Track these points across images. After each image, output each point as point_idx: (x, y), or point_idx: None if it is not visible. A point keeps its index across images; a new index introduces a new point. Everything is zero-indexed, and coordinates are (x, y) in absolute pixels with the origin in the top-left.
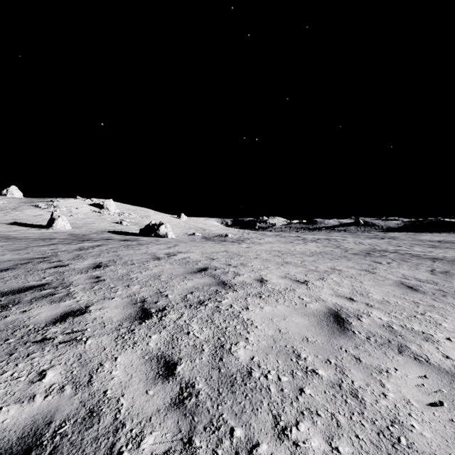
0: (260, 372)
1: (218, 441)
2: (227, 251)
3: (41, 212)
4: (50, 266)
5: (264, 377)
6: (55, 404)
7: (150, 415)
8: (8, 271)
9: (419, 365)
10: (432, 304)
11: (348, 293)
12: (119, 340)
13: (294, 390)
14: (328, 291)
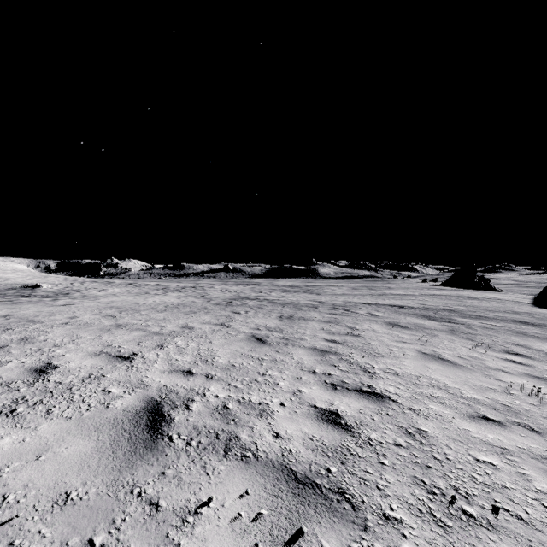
0: None
1: None
2: (11, 315)
3: None
4: None
5: None
6: None
7: None
8: None
9: (245, 468)
10: (275, 358)
11: (189, 364)
12: None
13: None
14: (161, 366)
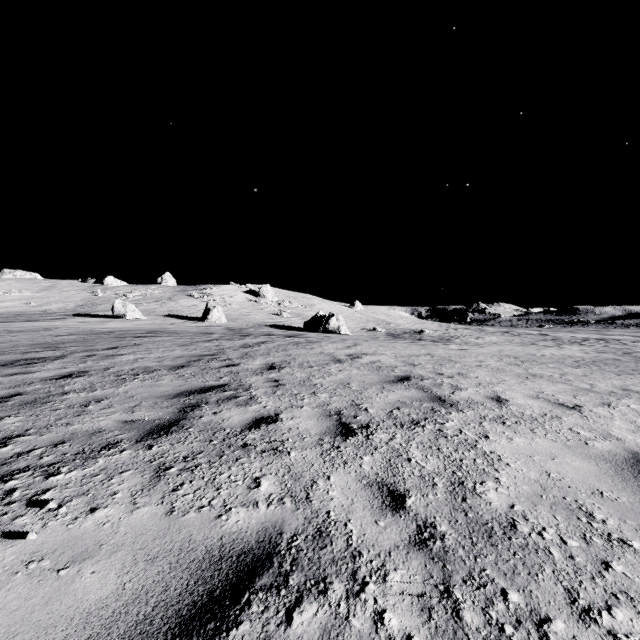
0: (529, 526)
1: (487, 601)
2: (431, 354)
3: (195, 303)
4: (222, 365)
5: (538, 534)
6: (279, 515)
7: (388, 549)
8: (184, 368)
9: None
10: None
11: None
12: (326, 457)
13: (593, 562)
14: (625, 425)
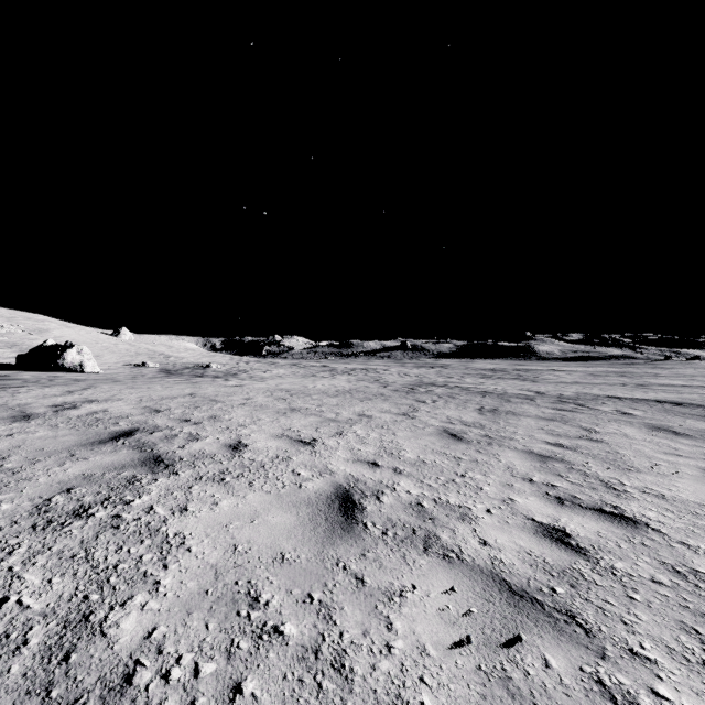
0: (157, 666)
1: None
2: (195, 394)
3: None
4: None
5: (162, 678)
6: None
7: None
8: None
9: (448, 567)
10: (476, 458)
11: (373, 455)
12: None
13: (221, 694)
14: (344, 455)
